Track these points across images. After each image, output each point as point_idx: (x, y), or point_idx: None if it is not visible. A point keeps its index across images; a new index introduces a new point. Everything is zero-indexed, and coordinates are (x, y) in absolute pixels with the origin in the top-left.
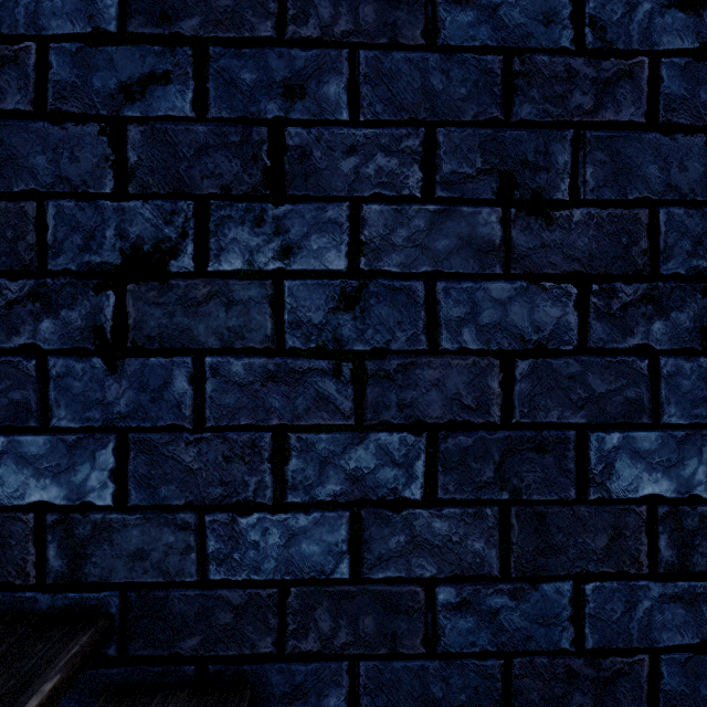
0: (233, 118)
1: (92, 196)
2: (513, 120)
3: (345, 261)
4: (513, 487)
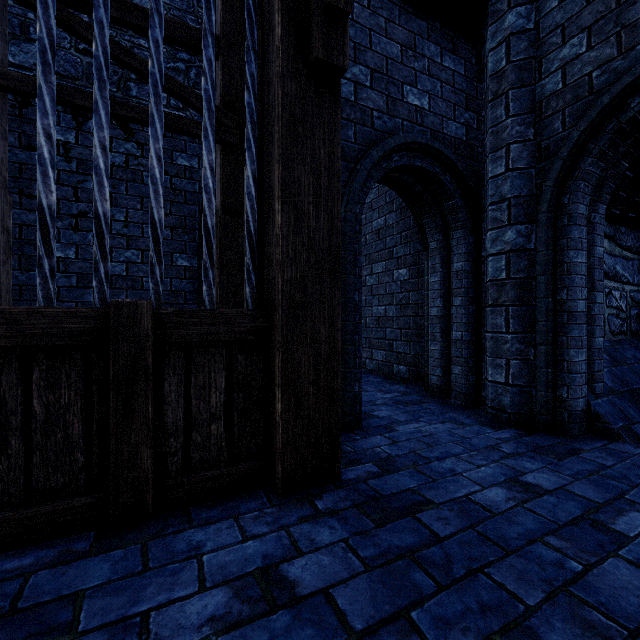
0: None
1: None
2: (22, 178)
3: None
4: (22, 252)
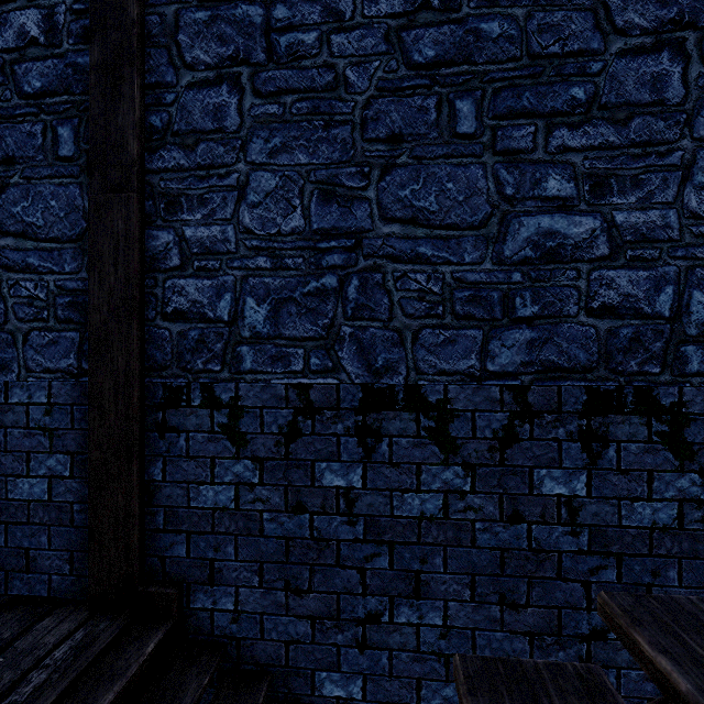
0: (402, 569)
1: (354, 594)
2: (504, 574)
3: (442, 621)
4: None
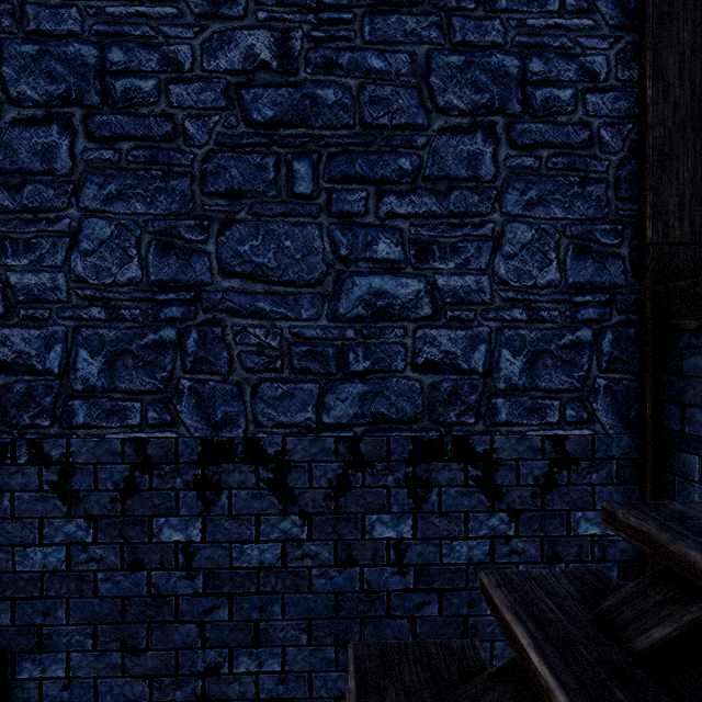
0: (242, 620)
1: (194, 648)
2: (339, 616)
3: (280, 667)
4: None
